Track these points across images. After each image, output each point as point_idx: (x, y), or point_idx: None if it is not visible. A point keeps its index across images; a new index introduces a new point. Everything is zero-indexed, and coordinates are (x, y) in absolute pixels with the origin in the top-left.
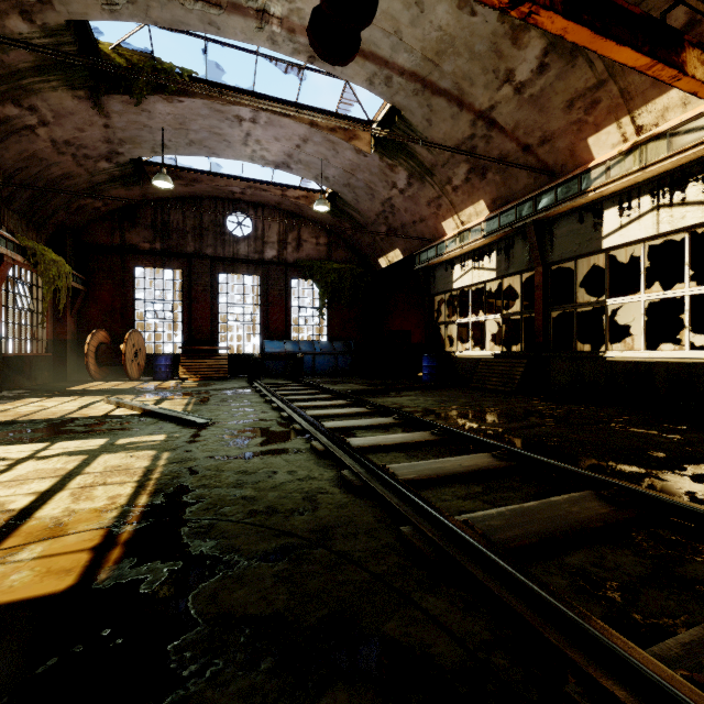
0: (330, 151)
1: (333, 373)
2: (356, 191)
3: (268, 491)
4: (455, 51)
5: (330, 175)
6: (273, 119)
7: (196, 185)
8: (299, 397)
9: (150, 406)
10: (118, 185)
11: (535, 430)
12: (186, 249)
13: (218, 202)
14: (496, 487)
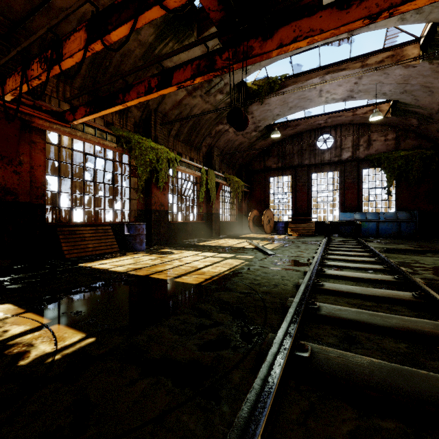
0: (381, 76)
1: (396, 236)
2: (414, 94)
3: (265, 279)
4: None
5: (386, 91)
6: (334, 76)
7: (297, 127)
8: (339, 248)
9: (259, 245)
10: (260, 140)
11: None
12: (293, 163)
13: (311, 132)
14: (383, 307)
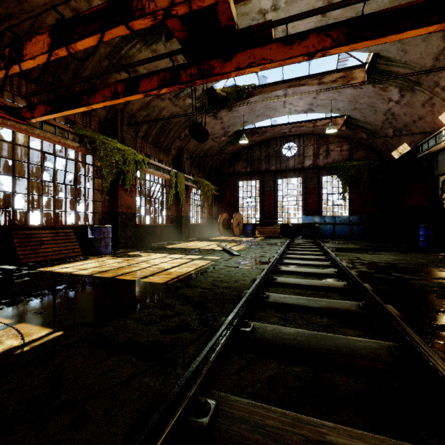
0: (335, 93)
1: (349, 237)
2: (362, 111)
3: (227, 277)
4: (408, 0)
5: (340, 107)
6: (295, 90)
7: (264, 134)
8: (298, 249)
9: (227, 247)
10: (230, 145)
11: (431, 282)
12: (261, 168)
13: (277, 140)
14: (320, 294)
